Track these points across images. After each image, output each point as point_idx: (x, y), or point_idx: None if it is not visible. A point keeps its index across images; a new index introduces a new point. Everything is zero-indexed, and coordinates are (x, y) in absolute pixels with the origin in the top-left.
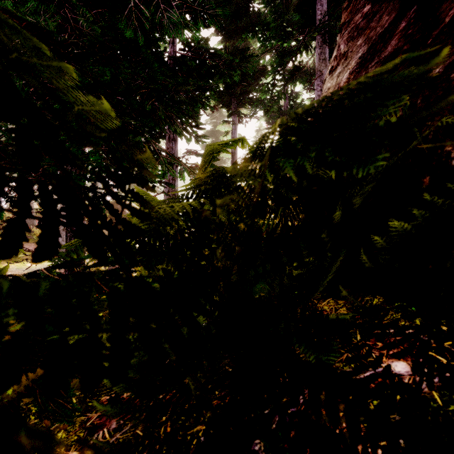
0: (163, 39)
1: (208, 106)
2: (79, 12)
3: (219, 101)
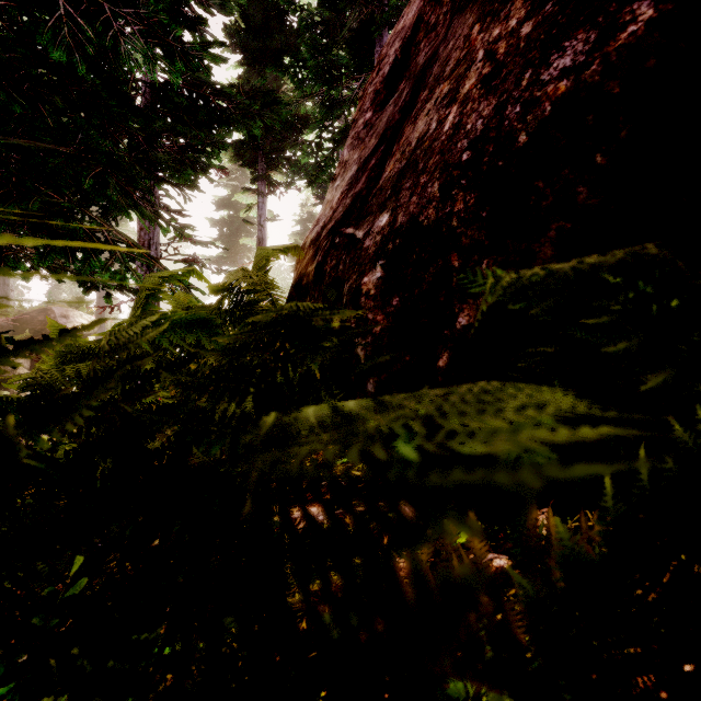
0: (120, 71)
1: (204, 174)
2: None
3: (238, 156)
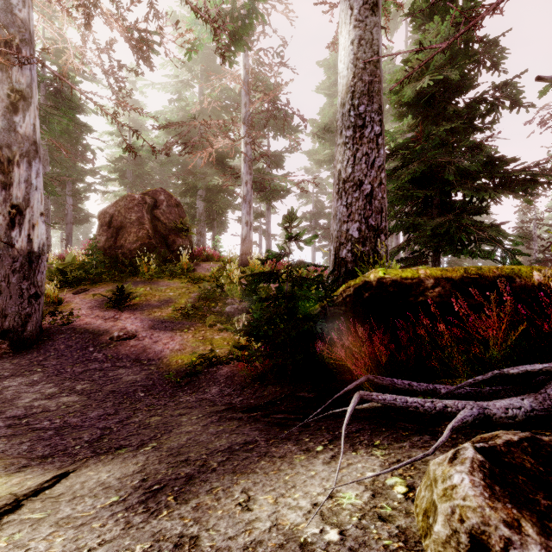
0: None
1: None
2: None
3: None
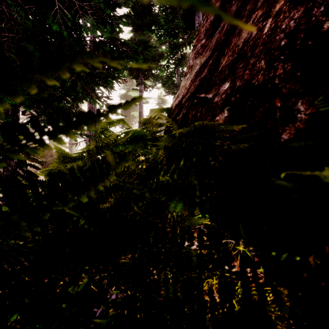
0: (82, 33)
1: (117, 81)
2: (14, 10)
3: (130, 74)
